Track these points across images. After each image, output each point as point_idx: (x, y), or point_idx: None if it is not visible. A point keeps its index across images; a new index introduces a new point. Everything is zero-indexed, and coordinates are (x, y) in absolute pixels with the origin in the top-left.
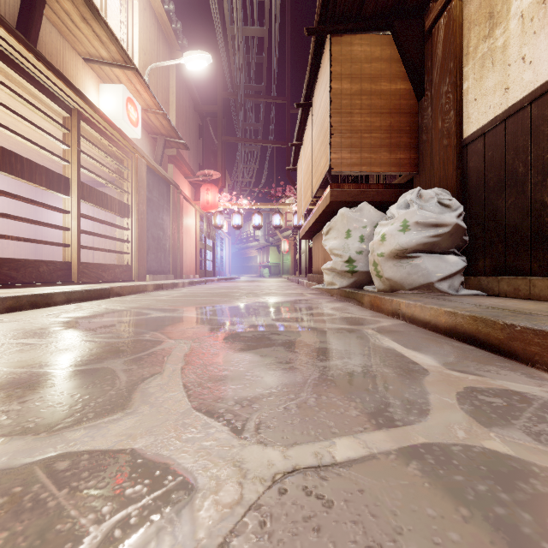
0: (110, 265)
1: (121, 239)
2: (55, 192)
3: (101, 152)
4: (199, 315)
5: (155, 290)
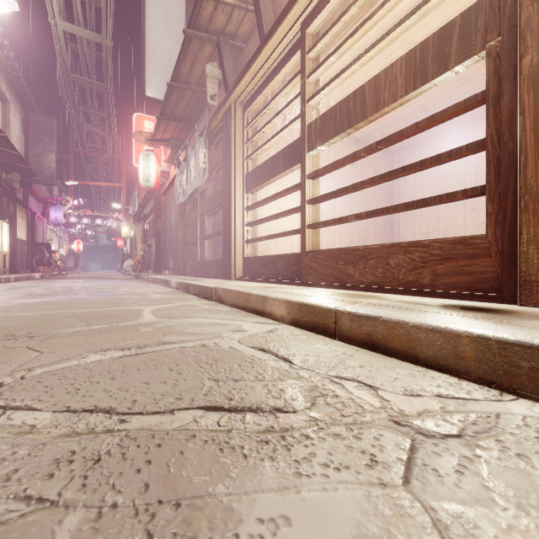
0: (370, 249)
1: (422, 161)
2: (294, 167)
3: (356, 9)
4: (43, 297)
5: (298, 323)
